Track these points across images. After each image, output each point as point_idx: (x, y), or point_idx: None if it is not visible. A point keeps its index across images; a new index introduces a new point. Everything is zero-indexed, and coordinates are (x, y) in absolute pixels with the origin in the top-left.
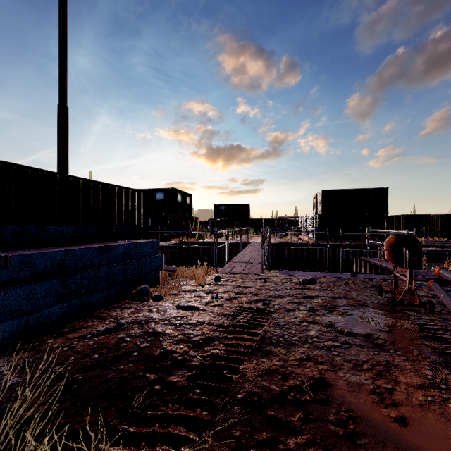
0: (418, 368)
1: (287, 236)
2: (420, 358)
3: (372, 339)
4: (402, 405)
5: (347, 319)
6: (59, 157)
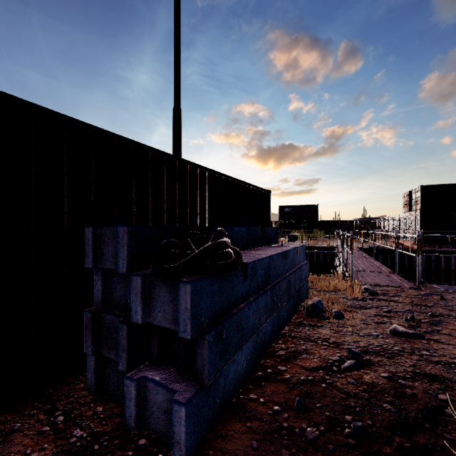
0: None
1: (372, 240)
2: None
3: None
4: None
5: None
6: None
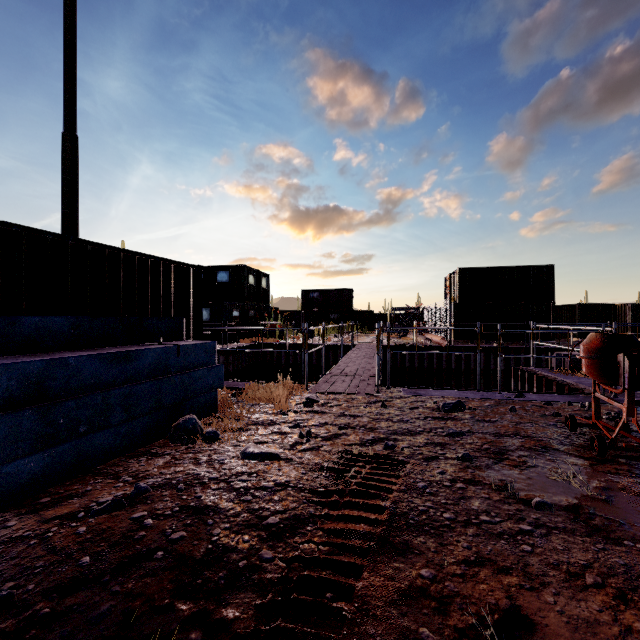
0: None
1: (407, 335)
2: None
3: (583, 516)
4: None
5: (529, 475)
6: (64, 213)
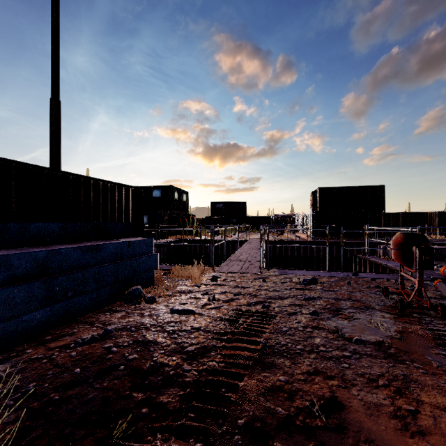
0: (441, 384)
1: (284, 233)
2: (440, 371)
3: (384, 347)
4: (430, 433)
5: (353, 324)
6: (51, 152)
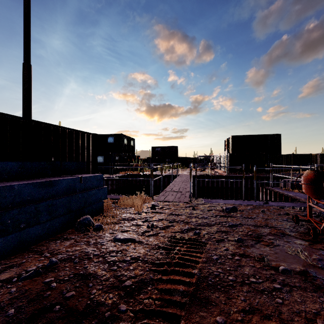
0: None
1: (205, 170)
2: None
3: (310, 278)
4: None
5: (275, 251)
6: (23, 106)
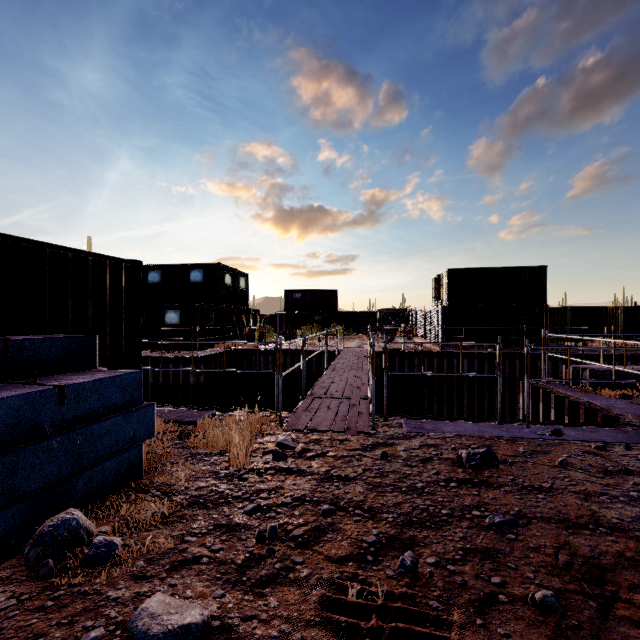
0: None
1: (395, 339)
2: None
3: None
4: None
5: None
6: None
